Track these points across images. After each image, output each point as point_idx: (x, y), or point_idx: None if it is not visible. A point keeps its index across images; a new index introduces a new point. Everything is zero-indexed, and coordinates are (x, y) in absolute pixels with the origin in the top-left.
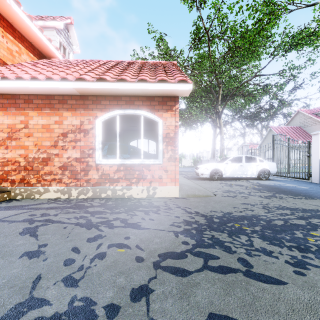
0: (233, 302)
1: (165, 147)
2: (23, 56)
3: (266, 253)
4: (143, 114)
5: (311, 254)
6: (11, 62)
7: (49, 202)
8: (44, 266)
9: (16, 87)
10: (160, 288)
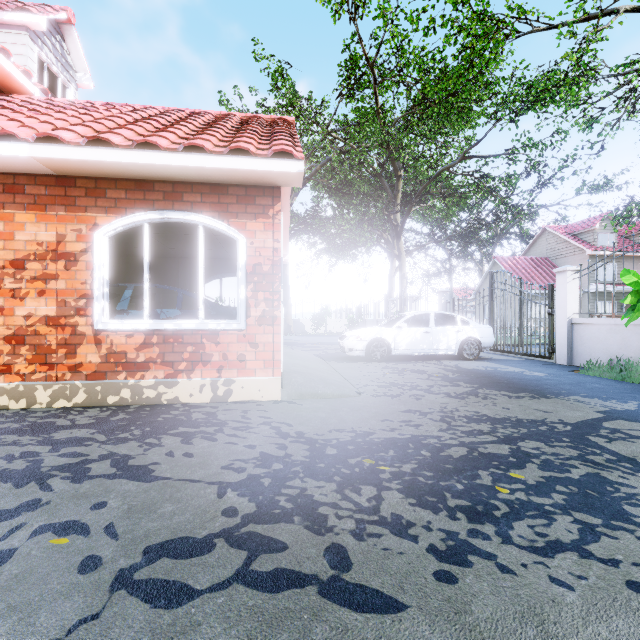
0: None
1: (252, 294)
2: None
3: (396, 529)
4: (204, 223)
5: (490, 526)
6: None
7: None
8: None
9: None
10: None
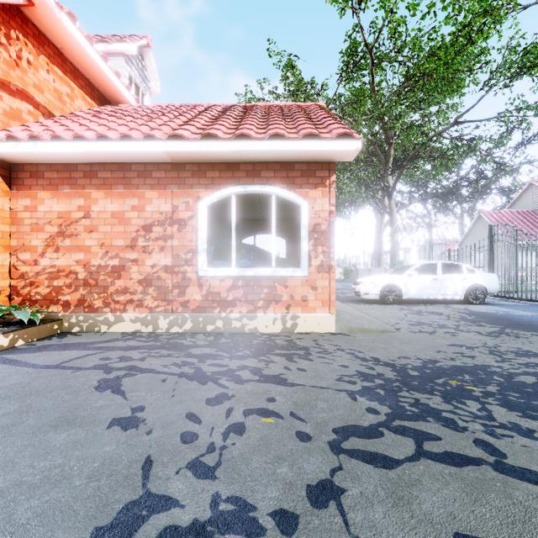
0: (490, 517)
1: (313, 248)
2: (77, 101)
3: (522, 433)
4: (276, 193)
5: None
6: (60, 112)
7: (125, 338)
8: (152, 443)
9: (73, 152)
10: (354, 486)
